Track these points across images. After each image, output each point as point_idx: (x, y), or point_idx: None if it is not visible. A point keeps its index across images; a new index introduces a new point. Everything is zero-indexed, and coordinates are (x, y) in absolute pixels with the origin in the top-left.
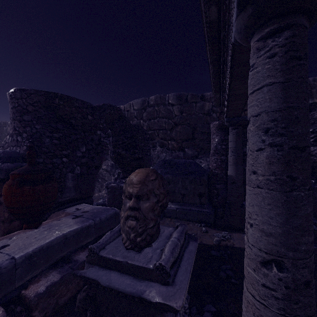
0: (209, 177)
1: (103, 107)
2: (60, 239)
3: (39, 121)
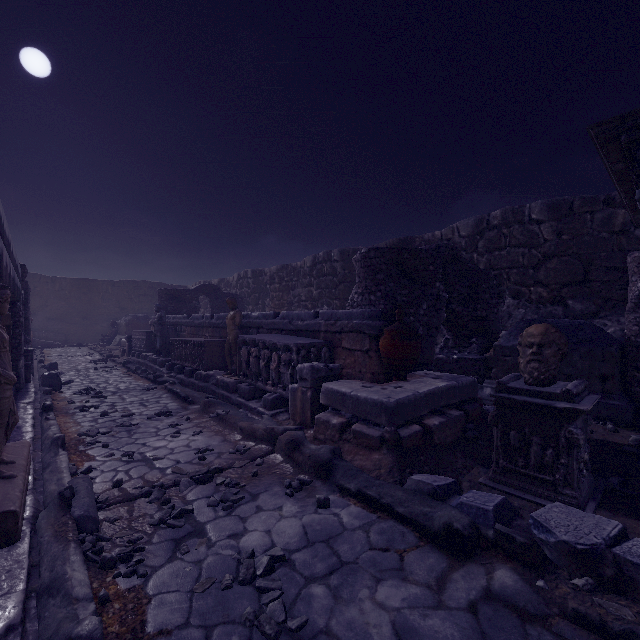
0: (623, 350)
1: (440, 251)
2: (438, 390)
3: (390, 279)
